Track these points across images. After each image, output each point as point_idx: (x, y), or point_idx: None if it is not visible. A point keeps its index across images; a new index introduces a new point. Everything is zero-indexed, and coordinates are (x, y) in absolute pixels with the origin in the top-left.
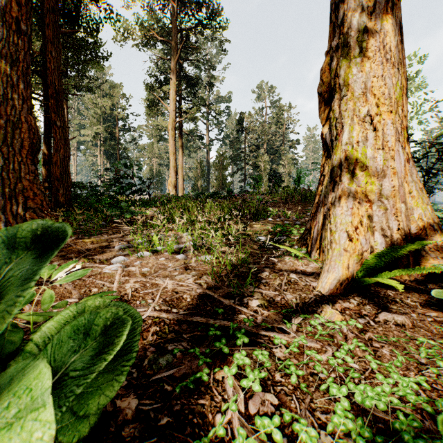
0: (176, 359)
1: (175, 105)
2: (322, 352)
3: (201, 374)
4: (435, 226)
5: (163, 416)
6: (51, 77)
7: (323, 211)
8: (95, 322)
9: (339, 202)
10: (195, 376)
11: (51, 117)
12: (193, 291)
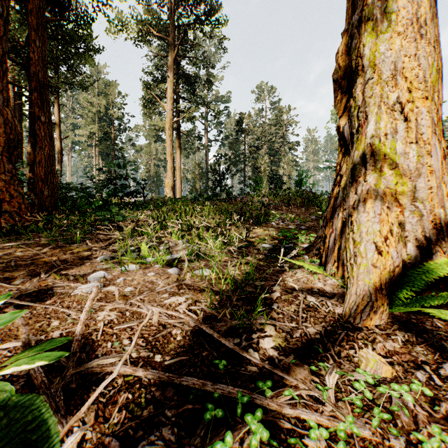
0: None
1: (172, 104)
2: None
3: None
4: None
5: None
6: (35, 68)
7: (342, 217)
8: None
9: (364, 207)
10: None
11: (34, 112)
12: (185, 324)
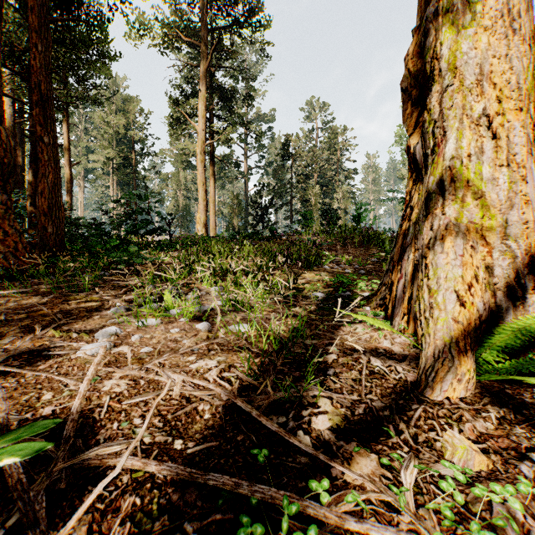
0: None
1: (205, 123)
2: None
3: None
4: None
5: None
6: (36, 77)
7: (413, 259)
8: None
9: (442, 246)
10: None
11: (36, 131)
12: (216, 397)
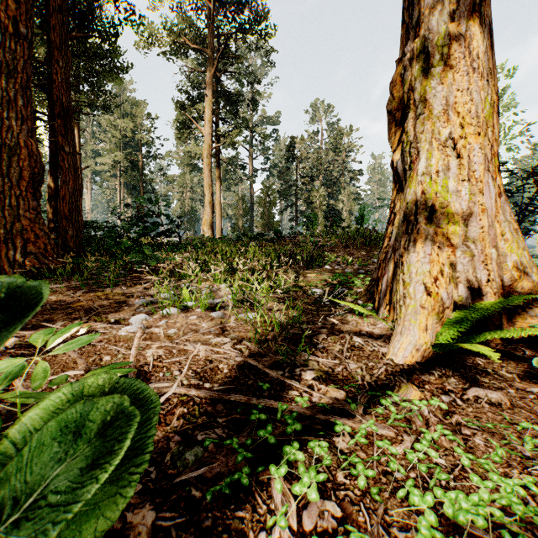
0: (208, 453)
1: (211, 127)
2: (398, 442)
3: (240, 476)
4: (534, 277)
5: (188, 535)
6: (58, 91)
7: (394, 258)
8: (92, 415)
9: (414, 247)
10: (232, 478)
11: (58, 141)
12: (231, 360)
